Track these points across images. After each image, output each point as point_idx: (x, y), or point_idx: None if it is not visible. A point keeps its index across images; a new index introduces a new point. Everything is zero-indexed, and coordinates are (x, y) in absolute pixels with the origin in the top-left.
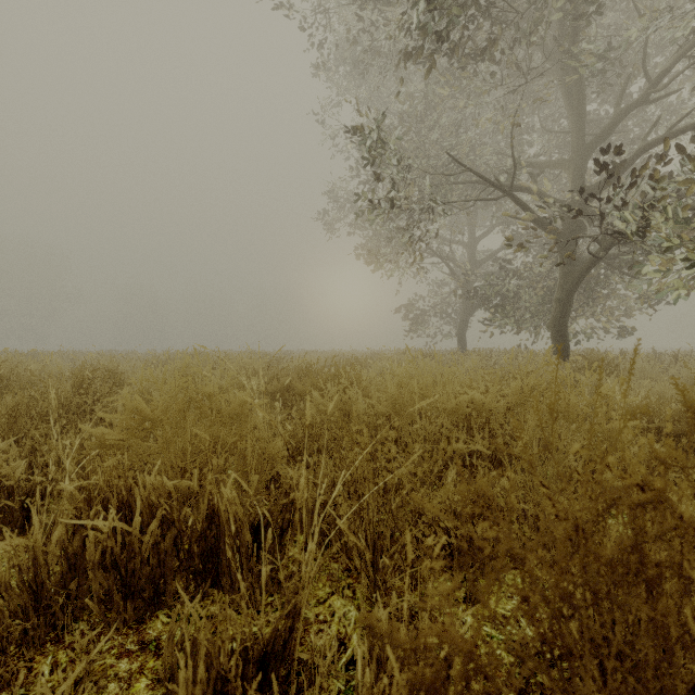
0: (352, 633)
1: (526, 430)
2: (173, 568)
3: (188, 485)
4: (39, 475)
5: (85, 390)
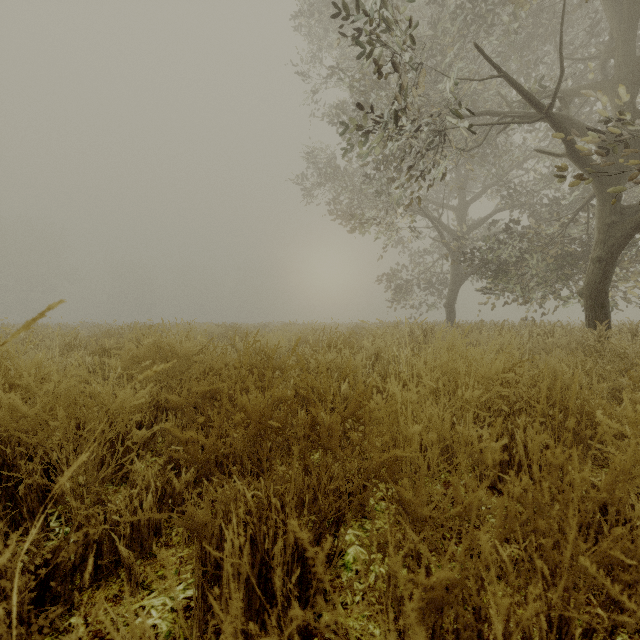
0: None
1: None
2: None
3: None
4: None
5: None
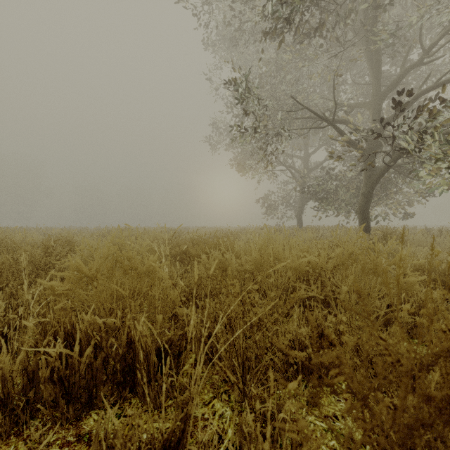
0: (228, 428)
1: (347, 282)
2: (102, 380)
3: (114, 321)
4: (13, 312)
5: (50, 253)
